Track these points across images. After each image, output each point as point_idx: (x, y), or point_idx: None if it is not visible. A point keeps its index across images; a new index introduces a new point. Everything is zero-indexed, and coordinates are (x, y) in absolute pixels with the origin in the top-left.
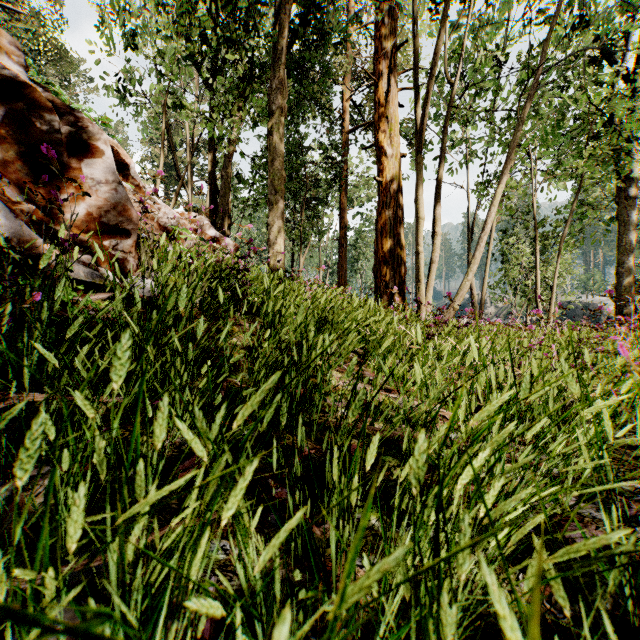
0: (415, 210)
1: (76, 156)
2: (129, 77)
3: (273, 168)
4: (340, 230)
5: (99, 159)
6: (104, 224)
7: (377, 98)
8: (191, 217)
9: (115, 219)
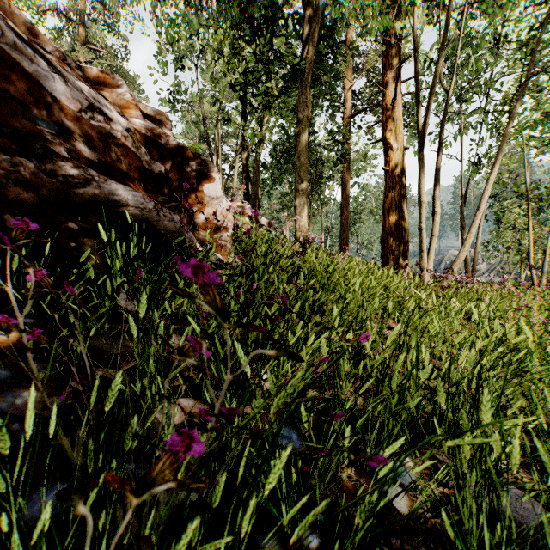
0: (419, 195)
1: (200, 183)
2: (176, 90)
3: (299, 163)
4: (342, 200)
5: (212, 183)
6: (215, 224)
7: (384, 104)
8: (238, 203)
9: (221, 221)
